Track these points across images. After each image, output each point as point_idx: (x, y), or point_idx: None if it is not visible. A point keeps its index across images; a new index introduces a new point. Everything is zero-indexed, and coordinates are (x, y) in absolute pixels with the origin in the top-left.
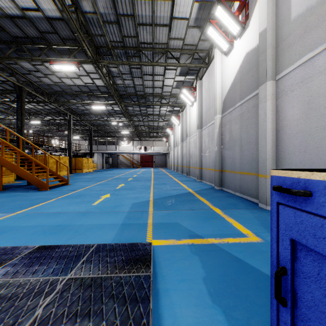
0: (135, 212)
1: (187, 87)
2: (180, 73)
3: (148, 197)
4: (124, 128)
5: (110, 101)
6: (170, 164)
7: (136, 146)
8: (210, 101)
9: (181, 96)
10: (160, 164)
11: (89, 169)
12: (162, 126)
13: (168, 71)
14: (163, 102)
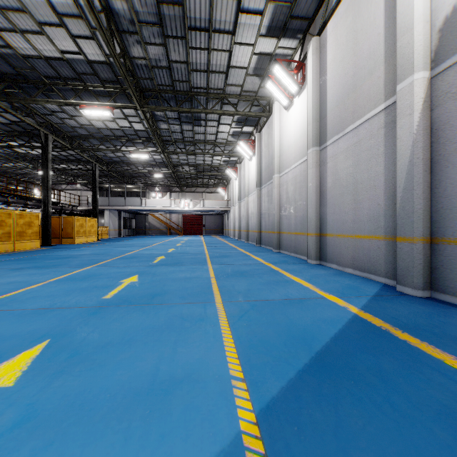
0: None
1: (284, 60)
2: (269, 27)
3: (222, 390)
4: (155, 168)
5: None
6: (232, 228)
7: (175, 199)
8: (362, 62)
9: (267, 87)
10: (214, 229)
11: (89, 237)
12: (218, 165)
13: (245, 20)
14: None
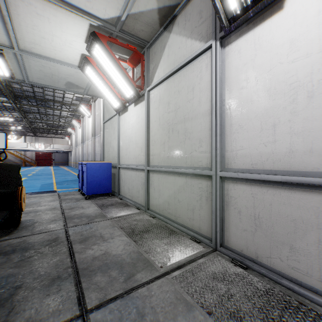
0: (45, 186)
1: (85, 104)
2: None
3: (52, 182)
4: (14, 122)
5: (0, 97)
6: (73, 162)
7: (31, 143)
8: (99, 120)
9: (80, 108)
10: (61, 162)
11: None
12: (63, 125)
13: None
14: (64, 107)
